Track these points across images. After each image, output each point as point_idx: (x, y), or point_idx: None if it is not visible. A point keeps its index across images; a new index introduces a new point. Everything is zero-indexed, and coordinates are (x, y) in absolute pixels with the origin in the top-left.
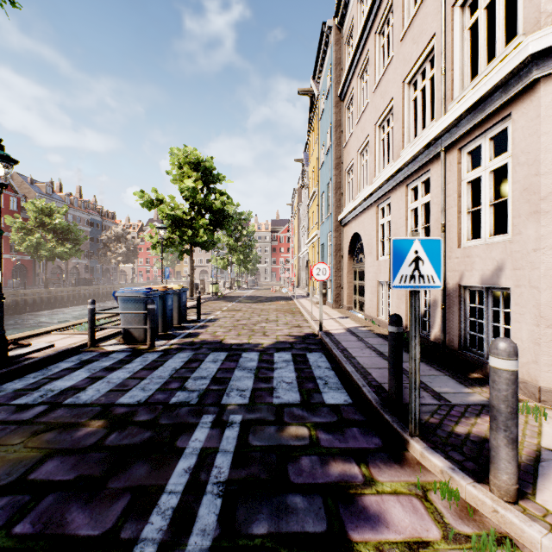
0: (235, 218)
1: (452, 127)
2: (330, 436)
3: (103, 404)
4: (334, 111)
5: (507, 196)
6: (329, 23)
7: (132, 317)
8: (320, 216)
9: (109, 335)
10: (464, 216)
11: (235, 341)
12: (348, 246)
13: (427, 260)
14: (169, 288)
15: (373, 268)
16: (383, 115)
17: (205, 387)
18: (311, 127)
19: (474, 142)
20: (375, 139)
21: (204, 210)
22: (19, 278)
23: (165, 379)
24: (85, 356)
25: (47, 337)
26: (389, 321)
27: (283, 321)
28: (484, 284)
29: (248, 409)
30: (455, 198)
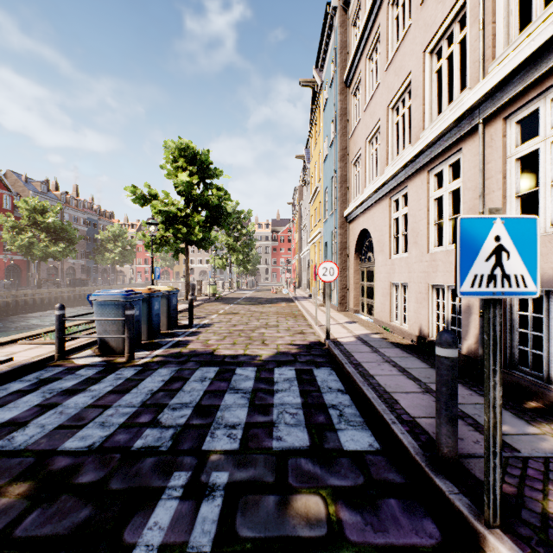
0: (233, 215)
1: (496, 90)
2: (358, 518)
3: (40, 452)
4: (339, 99)
5: (529, 189)
6: (334, 4)
7: (109, 325)
8: (323, 213)
9: (84, 344)
10: (511, 201)
11: (228, 351)
12: (354, 244)
13: (514, 252)
14: (156, 290)
15: (386, 268)
16: (397, 94)
17: (184, 421)
18: (314, 120)
19: (528, 107)
20: (387, 123)
21: (200, 206)
22: (13, 278)
23: (134, 409)
24: (47, 373)
25: (10, 347)
26: (438, 340)
27: (284, 326)
28: (545, 286)
29: (238, 460)
30: (499, 180)
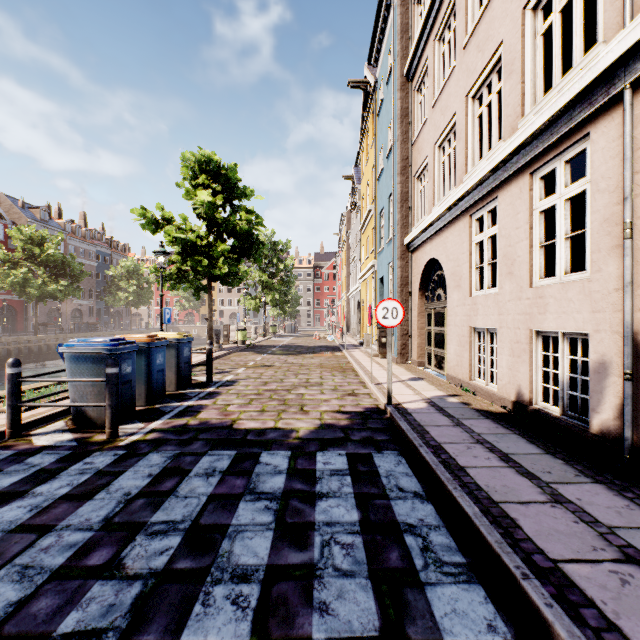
0: (266, 245)
1: None
2: None
3: None
4: (398, 96)
5: None
6: None
7: (86, 387)
8: (378, 242)
9: (55, 412)
10: None
11: (253, 423)
12: (418, 278)
13: None
14: (159, 338)
15: (464, 308)
16: (481, 77)
17: (163, 565)
18: (365, 129)
19: None
20: (466, 117)
21: (226, 233)
22: (6, 322)
23: (89, 534)
24: None
25: None
26: None
27: (330, 384)
28: None
29: None
30: None
